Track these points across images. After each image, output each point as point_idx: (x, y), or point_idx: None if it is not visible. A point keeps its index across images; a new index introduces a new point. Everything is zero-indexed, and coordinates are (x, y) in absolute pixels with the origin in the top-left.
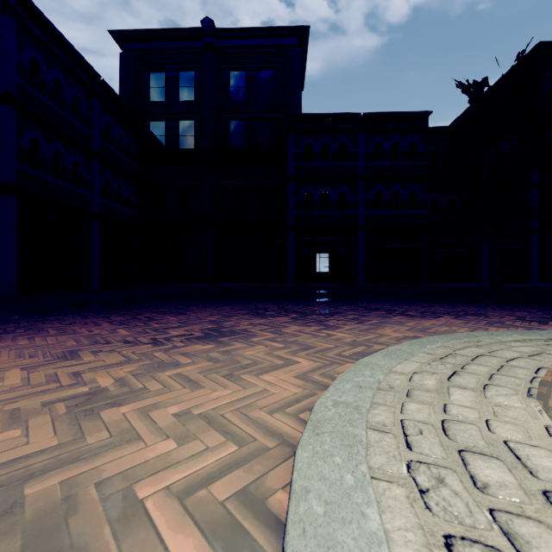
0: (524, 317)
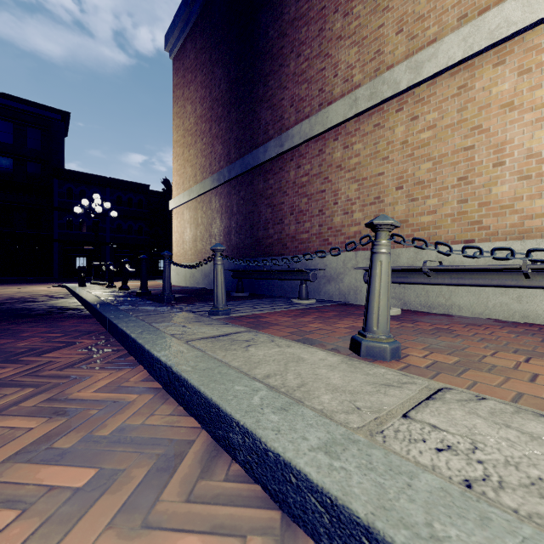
0: None
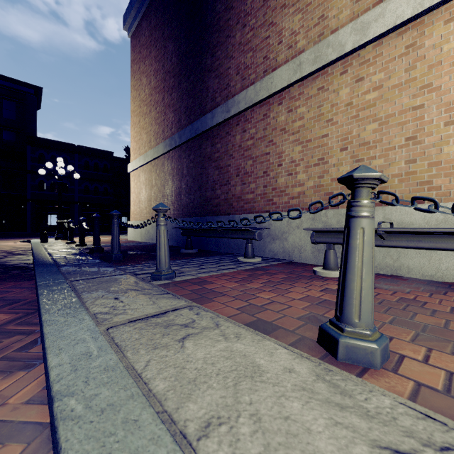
0: None
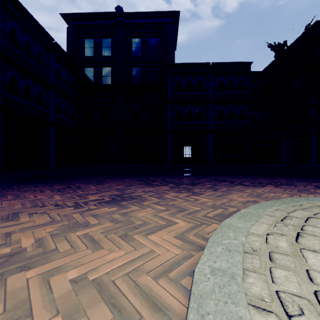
0: (319, 186)
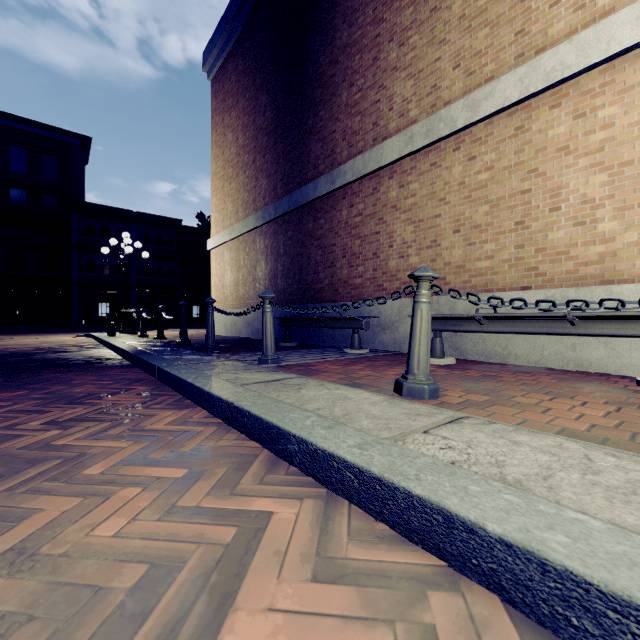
0: None
